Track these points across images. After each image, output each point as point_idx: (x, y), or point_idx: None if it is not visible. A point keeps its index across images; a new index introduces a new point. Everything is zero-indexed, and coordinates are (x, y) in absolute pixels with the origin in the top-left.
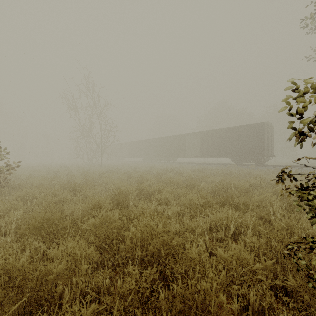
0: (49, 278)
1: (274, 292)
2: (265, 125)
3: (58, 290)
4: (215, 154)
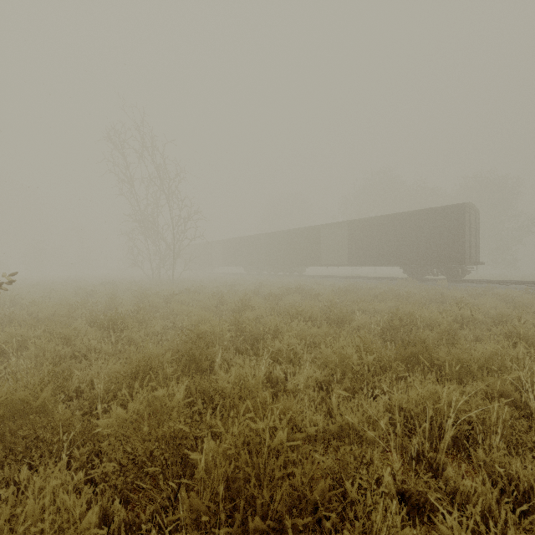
0: None
1: None
2: (466, 208)
3: None
4: (373, 261)
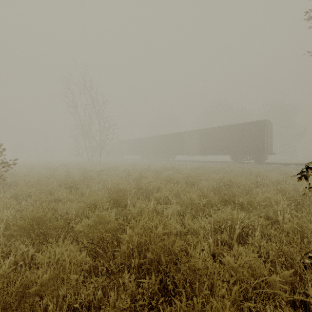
0: (31, 290)
1: (290, 305)
2: (265, 123)
3: (41, 305)
4: (214, 152)
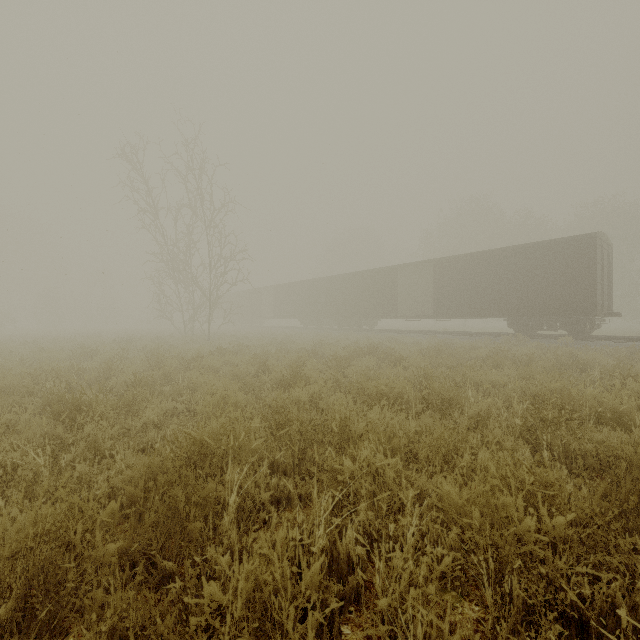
0: None
1: None
2: (597, 240)
3: None
4: (467, 311)
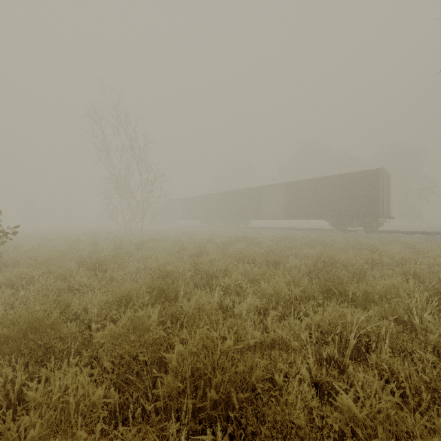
0: None
1: None
2: (380, 173)
3: None
4: (305, 215)
